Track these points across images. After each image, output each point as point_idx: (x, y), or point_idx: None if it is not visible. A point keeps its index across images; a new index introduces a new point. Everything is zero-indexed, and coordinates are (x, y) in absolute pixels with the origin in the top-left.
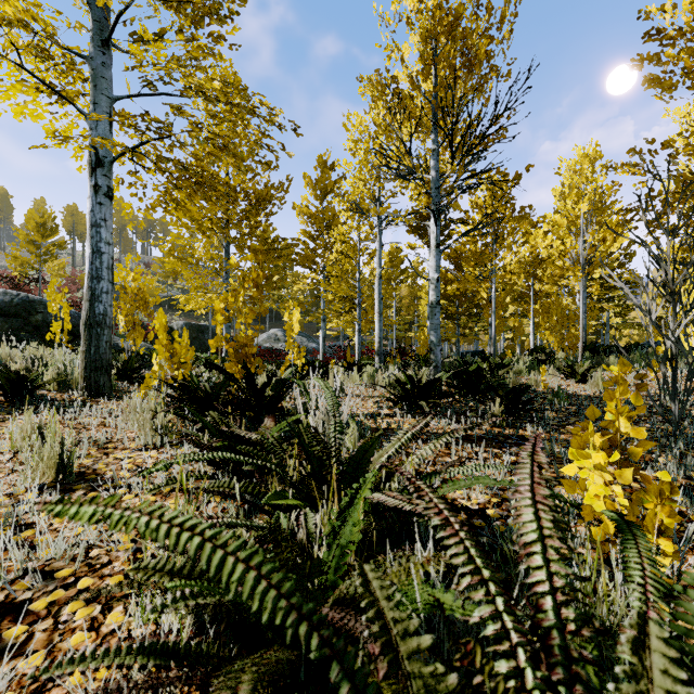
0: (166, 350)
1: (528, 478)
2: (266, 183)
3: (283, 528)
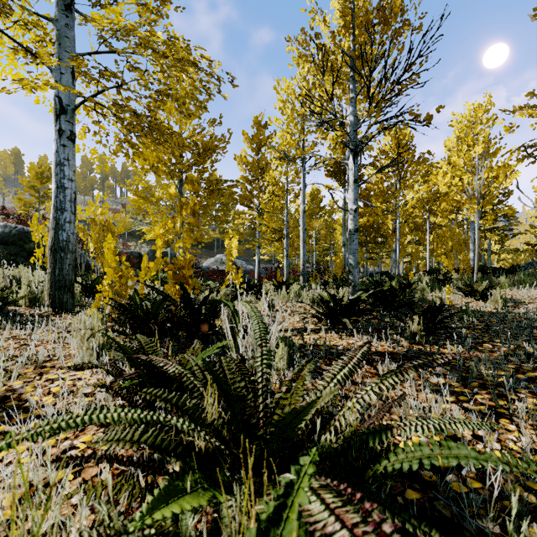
0: (115, 272)
1: None
2: (211, 135)
3: None
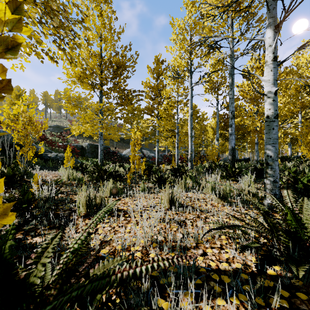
0: None
1: None
2: (122, 54)
3: None
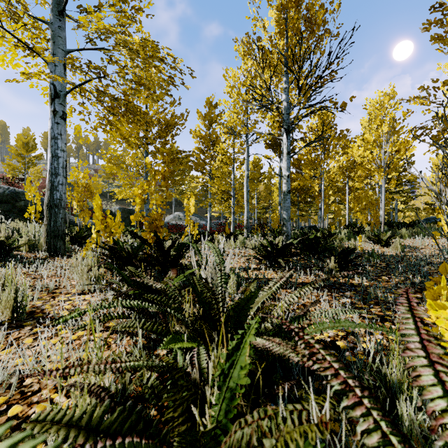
0: (101, 223)
1: (415, 334)
2: (172, 114)
3: (179, 367)
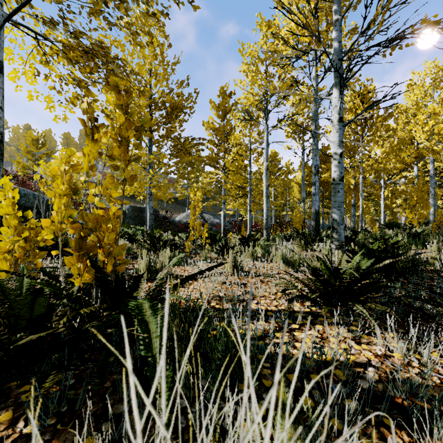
0: (18, 233)
1: None
2: (178, 93)
3: None
